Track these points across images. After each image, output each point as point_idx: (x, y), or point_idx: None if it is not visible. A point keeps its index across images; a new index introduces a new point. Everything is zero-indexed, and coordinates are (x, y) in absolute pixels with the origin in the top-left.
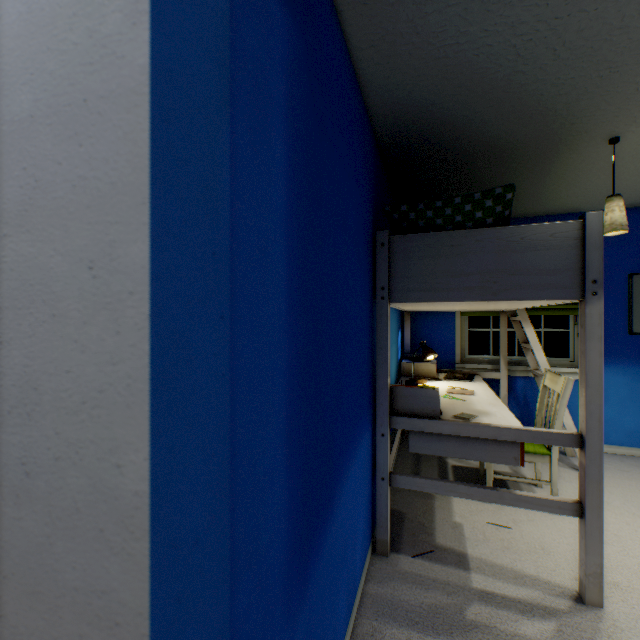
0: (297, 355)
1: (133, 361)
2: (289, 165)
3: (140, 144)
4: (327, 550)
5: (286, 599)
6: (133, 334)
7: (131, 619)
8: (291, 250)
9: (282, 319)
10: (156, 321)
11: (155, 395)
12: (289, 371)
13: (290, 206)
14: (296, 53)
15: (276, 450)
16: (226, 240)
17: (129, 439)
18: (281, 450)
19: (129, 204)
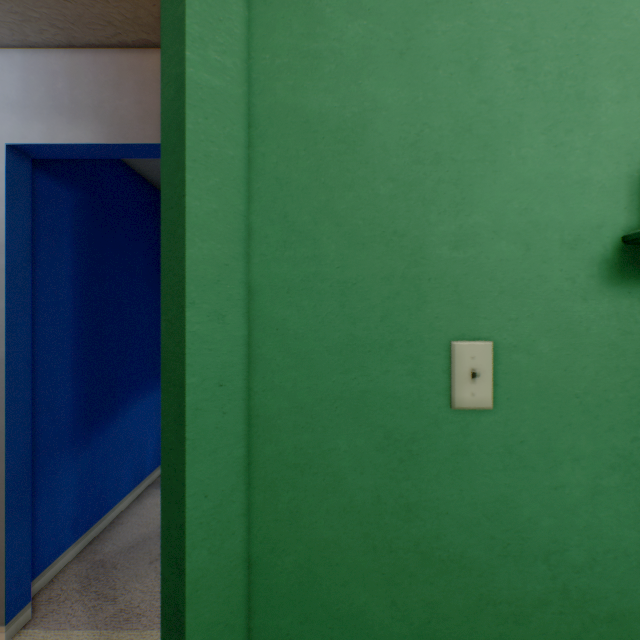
0: (82, 335)
1: (1, 328)
2: (75, 253)
3: (3, 281)
4: (110, 435)
5: (73, 437)
6: (1, 322)
7: (1, 384)
8: (77, 289)
9: (70, 319)
10: (8, 319)
11: (7, 335)
12: (75, 341)
13: (76, 270)
14: (81, 202)
15: (66, 372)
16: (30, 298)
17: (0, 345)
18: (69, 373)
19: (0, 294)
